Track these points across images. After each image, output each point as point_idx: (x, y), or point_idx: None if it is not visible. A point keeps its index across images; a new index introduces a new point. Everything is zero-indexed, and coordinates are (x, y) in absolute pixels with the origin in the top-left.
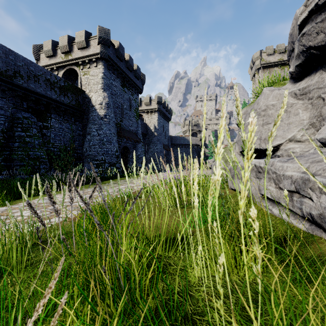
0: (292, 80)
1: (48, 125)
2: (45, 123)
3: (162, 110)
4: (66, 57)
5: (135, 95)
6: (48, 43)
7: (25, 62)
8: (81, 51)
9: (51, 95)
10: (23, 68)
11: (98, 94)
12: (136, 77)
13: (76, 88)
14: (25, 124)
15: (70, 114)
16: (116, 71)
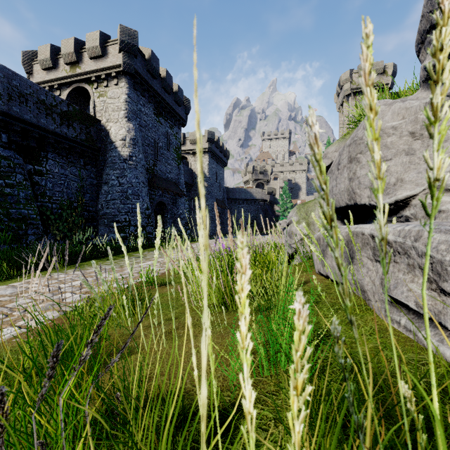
0: (427, 84)
1: (42, 169)
2: (37, 166)
3: (215, 150)
4: (73, 70)
5: (175, 128)
6: (45, 49)
7: (4, 73)
8: (95, 62)
9: (47, 125)
10: (1, 82)
11: (119, 126)
12: (177, 102)
13: (87, 116)
14: (3, 166)
15: (77, 153)
16: (148, 92)
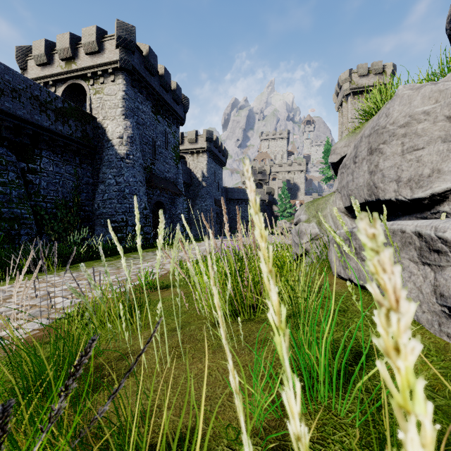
0: None
1: (36, 167)
2: (31, 164)
3: (214, 150)
4: (68, 66)
5: (173, 127)
6: (40, 44)
7: None
8: (91, 58)
9: (41, 121)
10: None
11: (116, 123)
12: (175, 100)
13: (83, 113)
14: None
15: (73, 151)
16: (145, 89)
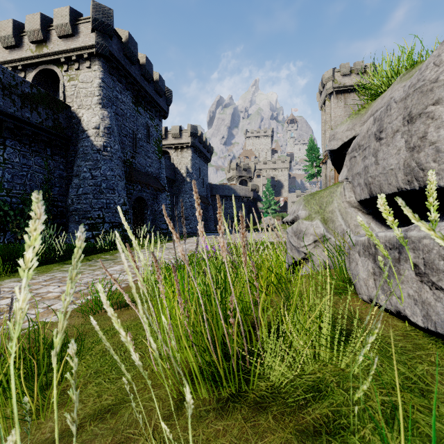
0: None
1: None
2: None
3: (198, 146)
4: (39, 49)
5: (156, 120)
6: (7, 24)
7: None
8: (64, 41)
9: (4, 107)
10: None
11: (92, 113)
12: (158, 92)
13: (55, 101)
14: None
15: (43, 142)
16: (125, 78)
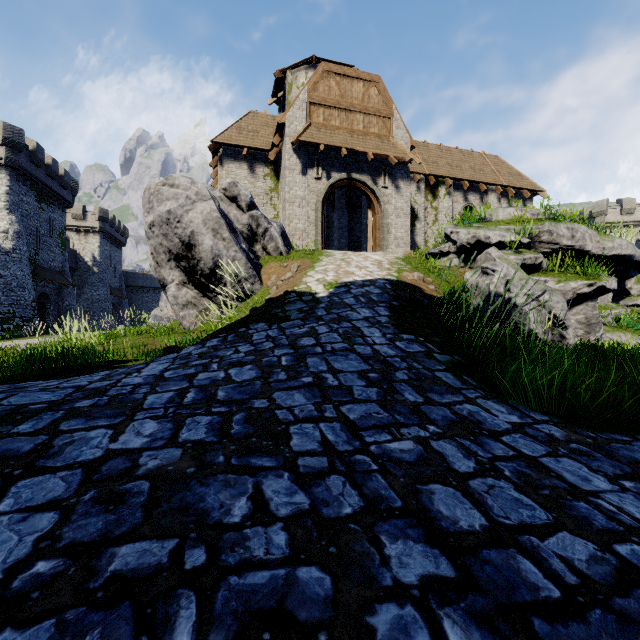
0: None
1: None
2: None
3: (109, 230)
4: None
5: (59, 212)
6: None
7: None
8: None
9: None
10: None
11: None
12: (63, 186)
13: None
14: None
15: None
16: (29, 180)
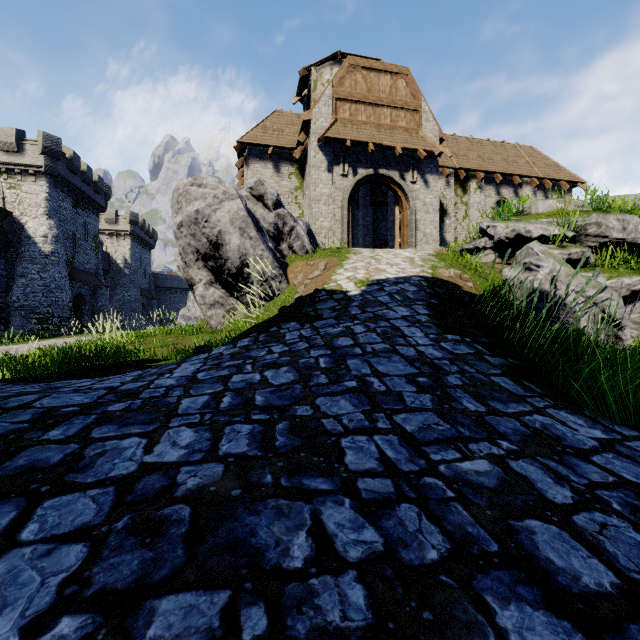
0: None
1: None
2: None
3: (139, 233)
4: None
5: (93, 216)
6: None
7: None
8: (7, 155)
9: None
10: None
11: (39, 222)
12: (97, 191)
13: (0, 210)
14: None
15: None
16: (67, 186)
